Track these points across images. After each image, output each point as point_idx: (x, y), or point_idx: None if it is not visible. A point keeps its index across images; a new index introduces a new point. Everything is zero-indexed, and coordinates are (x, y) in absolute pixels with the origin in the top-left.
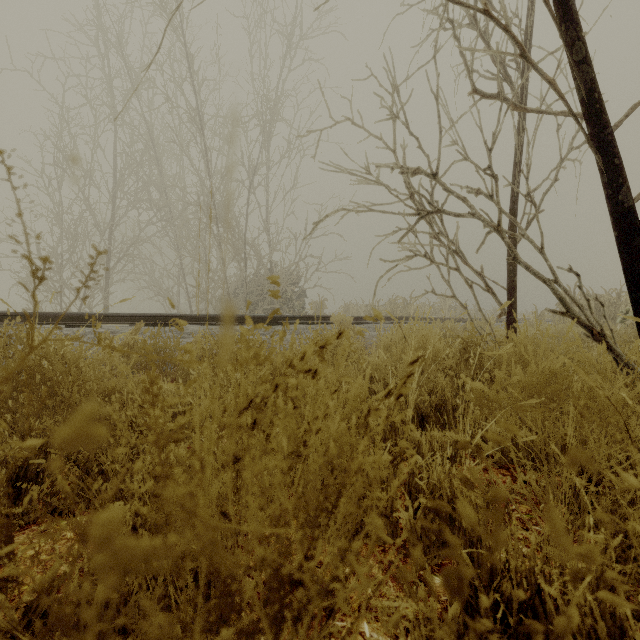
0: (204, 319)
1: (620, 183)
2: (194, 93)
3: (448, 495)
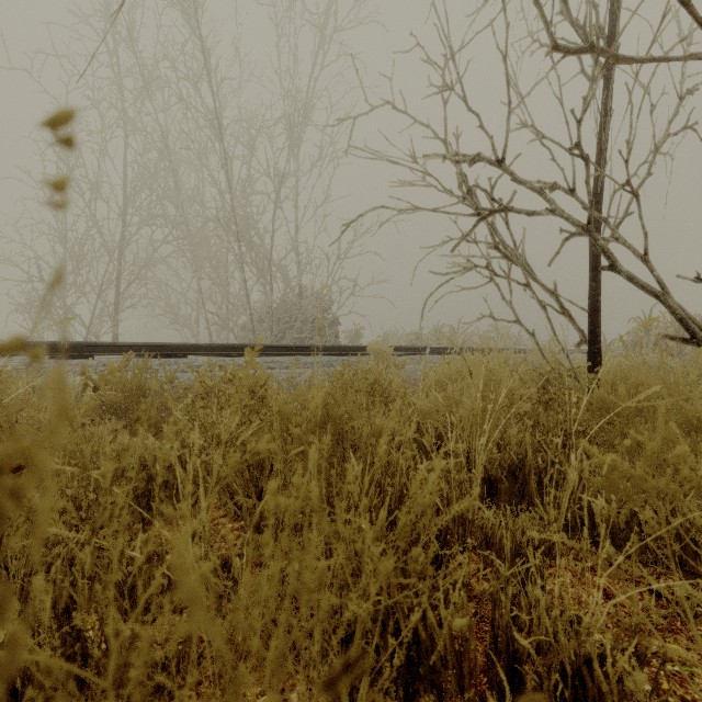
0: (218, 349)
1: None
2: (212, 92)
3: (571, 661)
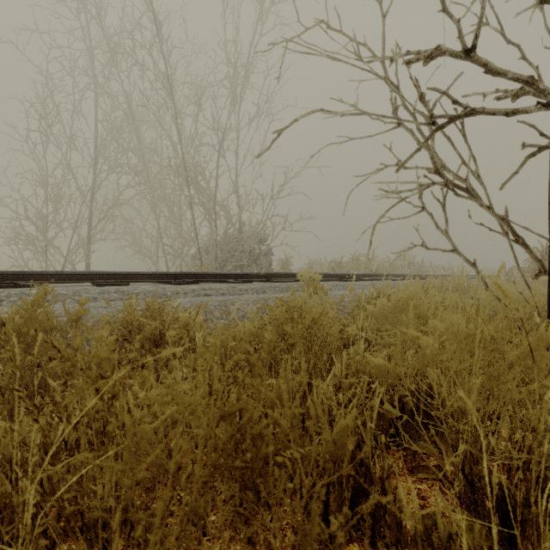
0: (161, 277)
1: None
2: (164, 57)
3: None
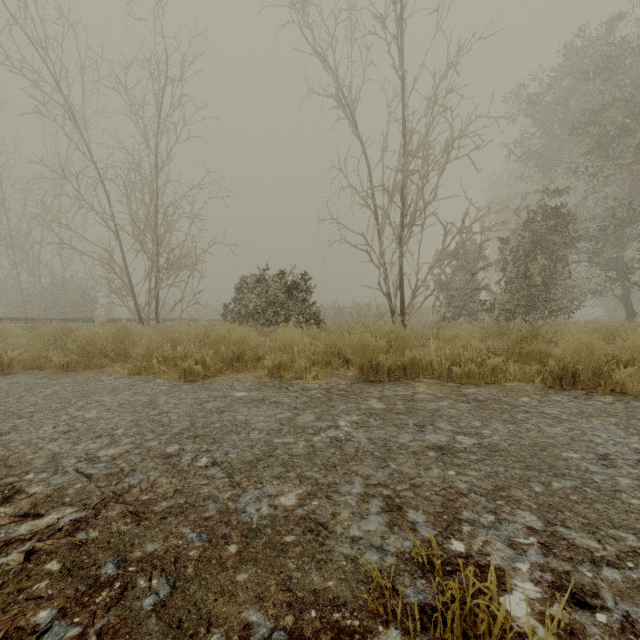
0: (19, 320)
1: (134, 297)
2: None
3: None
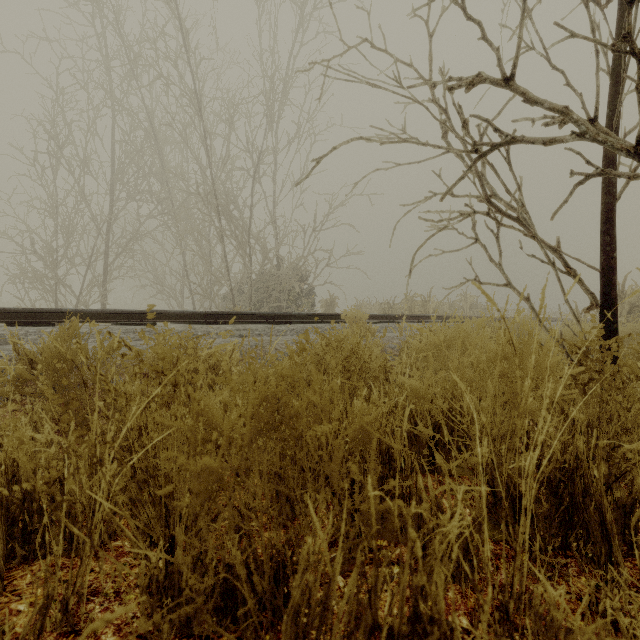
0: (190, 317)
1: None
2: (191, 69)
3: None
